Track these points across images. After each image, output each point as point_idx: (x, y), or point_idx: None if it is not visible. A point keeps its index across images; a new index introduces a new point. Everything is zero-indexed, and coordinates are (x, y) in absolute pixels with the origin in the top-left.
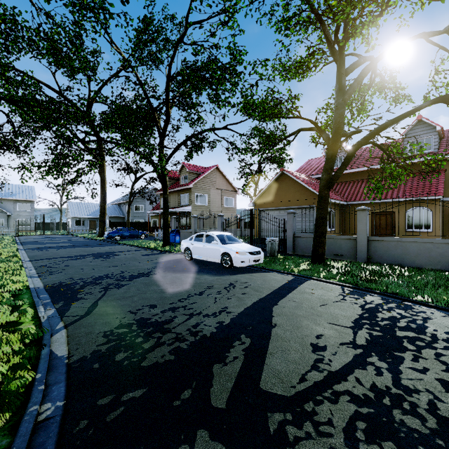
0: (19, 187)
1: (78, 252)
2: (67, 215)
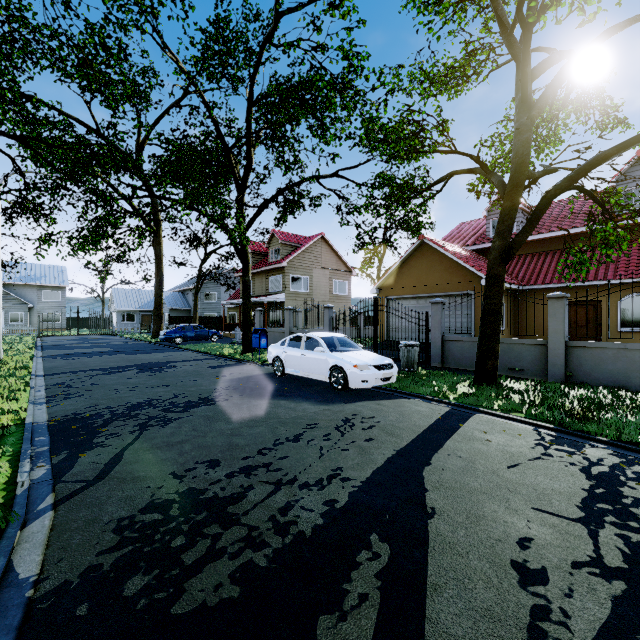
0: (45, 268)
1: (118, 362)
2: (111, 307)
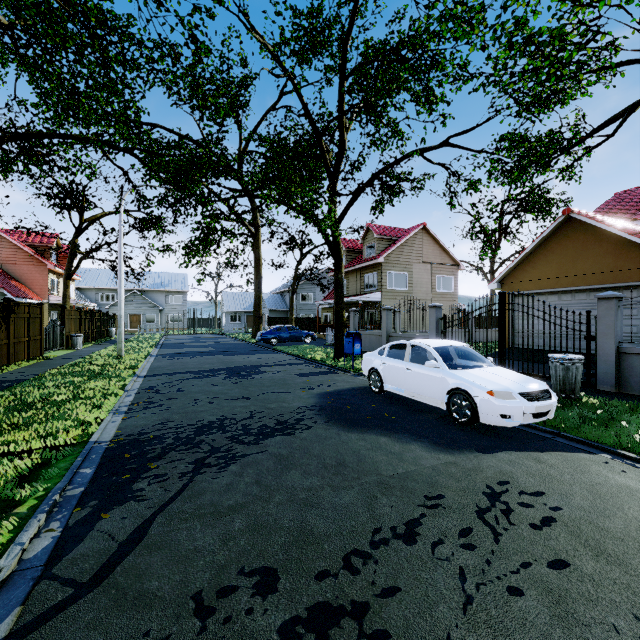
0: (172, 276)
1: (212, 364)
2: (222, 309)
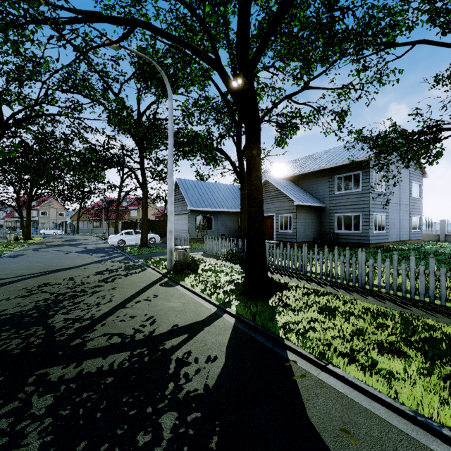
0: None
1: None
2: None
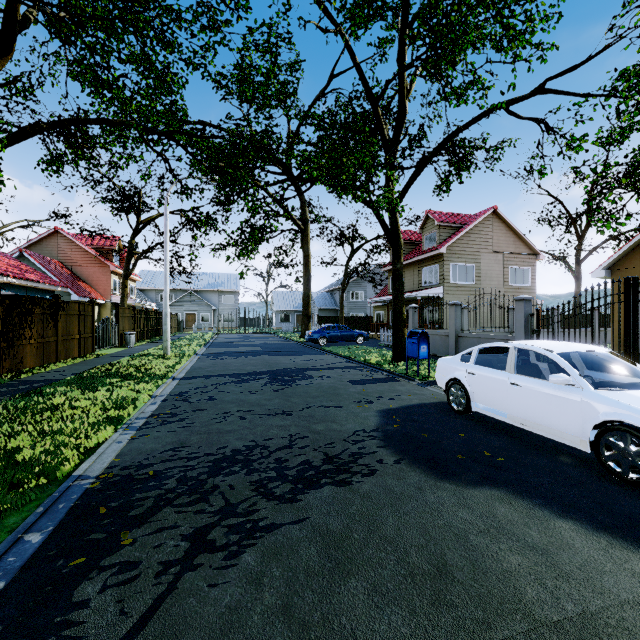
0: (225, 276)
1: (255, 366)
2: (272, 308)
